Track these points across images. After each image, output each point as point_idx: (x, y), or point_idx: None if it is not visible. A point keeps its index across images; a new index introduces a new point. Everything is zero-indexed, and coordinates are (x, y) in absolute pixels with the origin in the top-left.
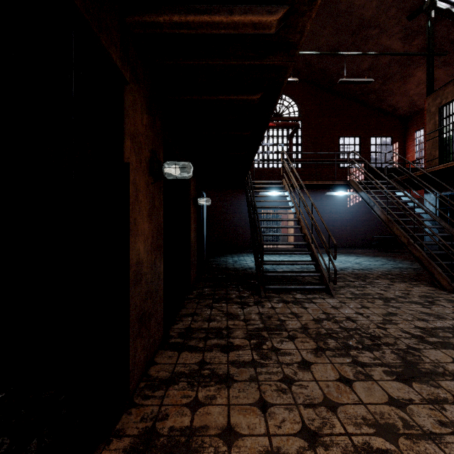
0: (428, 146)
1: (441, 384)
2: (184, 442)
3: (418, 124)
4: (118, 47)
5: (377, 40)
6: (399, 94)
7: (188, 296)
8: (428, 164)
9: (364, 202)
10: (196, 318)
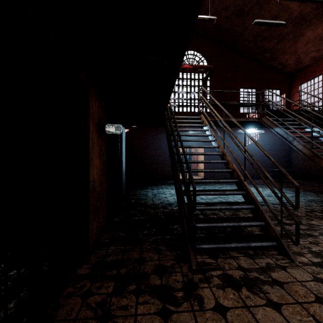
0: None
1: None
2: None
3: (302, 79)
4: None
5: None
6: (289, 53)
7: (77, 272)
8: None
9: (259, 141)
10: None
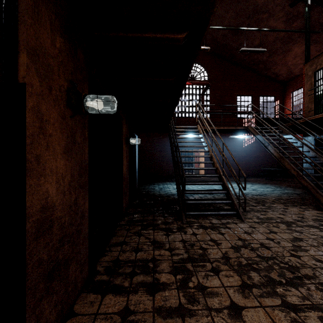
0: (305, 101)
1: None
2: None
3: (293, 87)
4: None
5: (266, 23)
6: (280, 64)
7: (120, 223)
8: (305, 114)
9: (255, 143)
10: (125, 248)
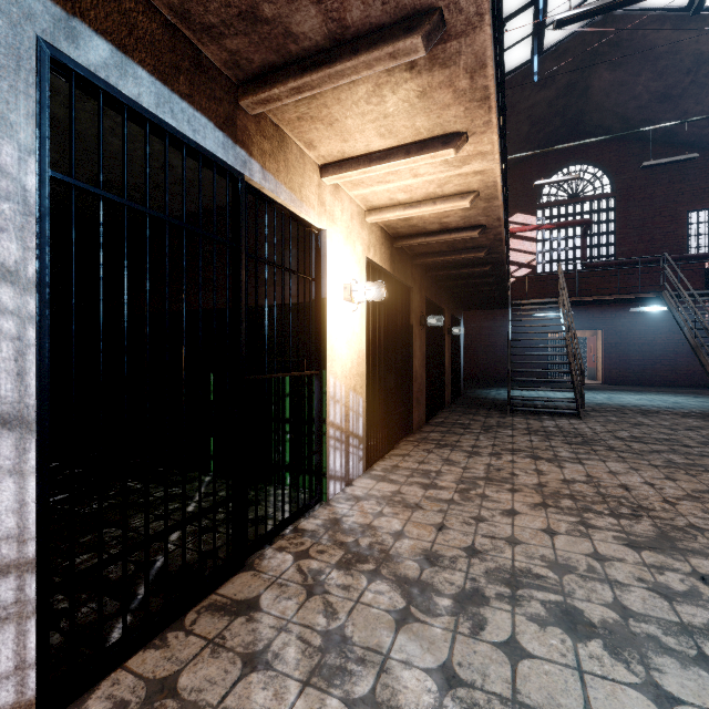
0: None
1: (593, 447)
2: (438, 440)
3: None
4: (410, 278)
5: None
6: None
7: (442, 411)
8: None
9: None
10: (448, 419)
